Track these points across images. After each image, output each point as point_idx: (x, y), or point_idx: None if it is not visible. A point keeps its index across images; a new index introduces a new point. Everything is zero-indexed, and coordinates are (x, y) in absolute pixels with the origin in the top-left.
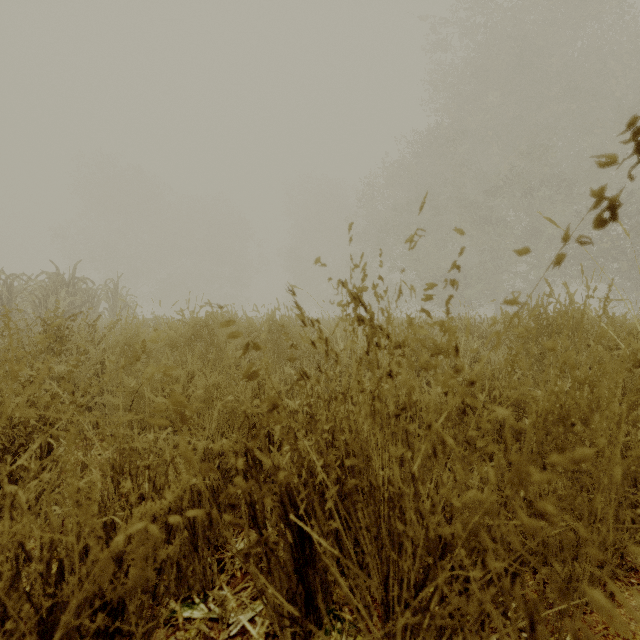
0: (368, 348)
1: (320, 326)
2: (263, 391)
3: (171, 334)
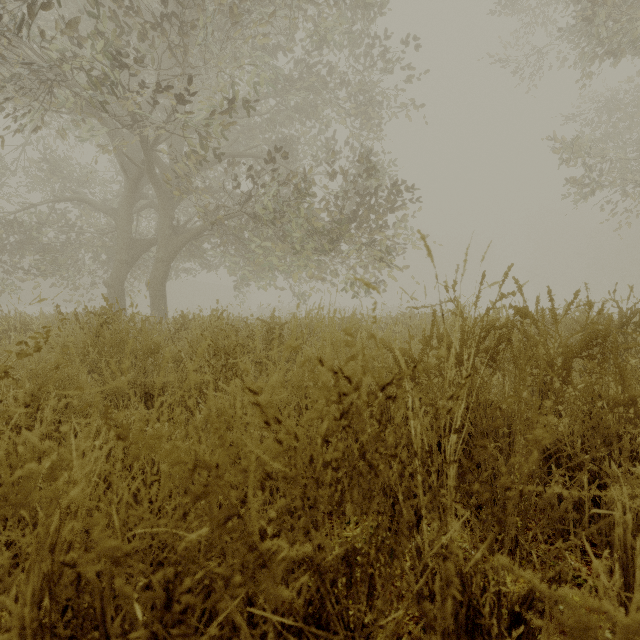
0: None
1: None
2: None
3: None
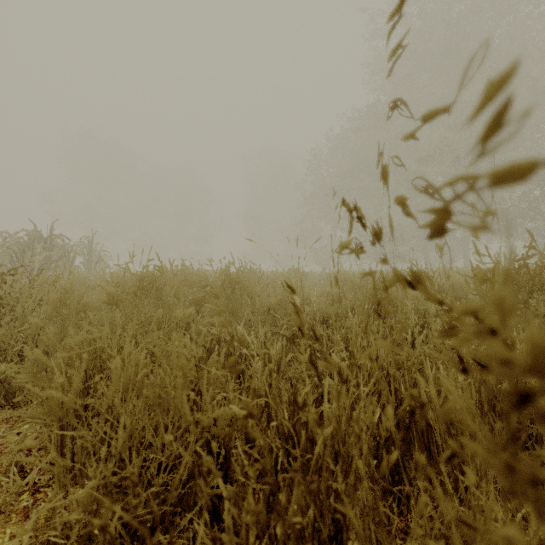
0: (510, 411)
1: (274, 279)
2: (202, 375)
3: (110, 291)
